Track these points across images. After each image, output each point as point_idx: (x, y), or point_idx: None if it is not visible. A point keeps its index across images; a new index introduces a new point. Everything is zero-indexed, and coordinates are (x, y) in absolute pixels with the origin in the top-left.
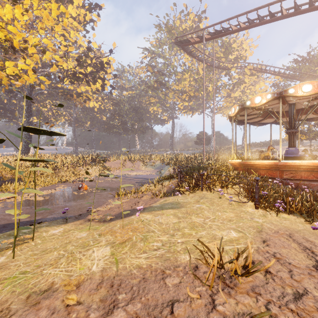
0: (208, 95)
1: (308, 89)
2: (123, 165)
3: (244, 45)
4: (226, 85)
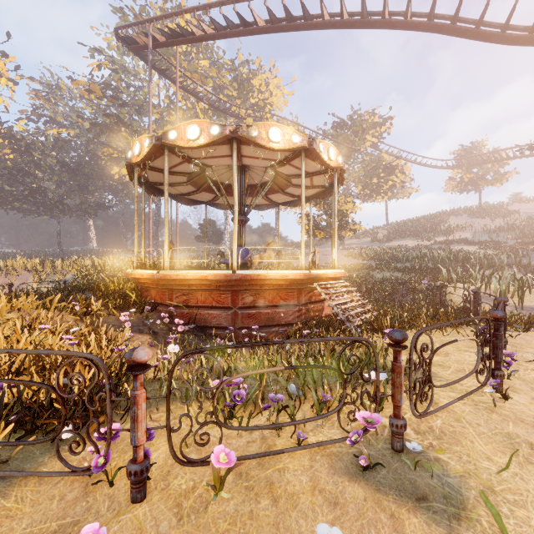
0: None
1: (194, 135)
2: None
3: (272, 87)
4: None
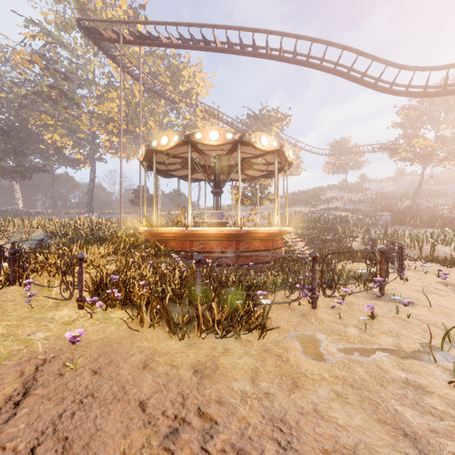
0: (150, 133)
1: (215, 137)
2: None
3: (198, 79)
4: (174, 124)
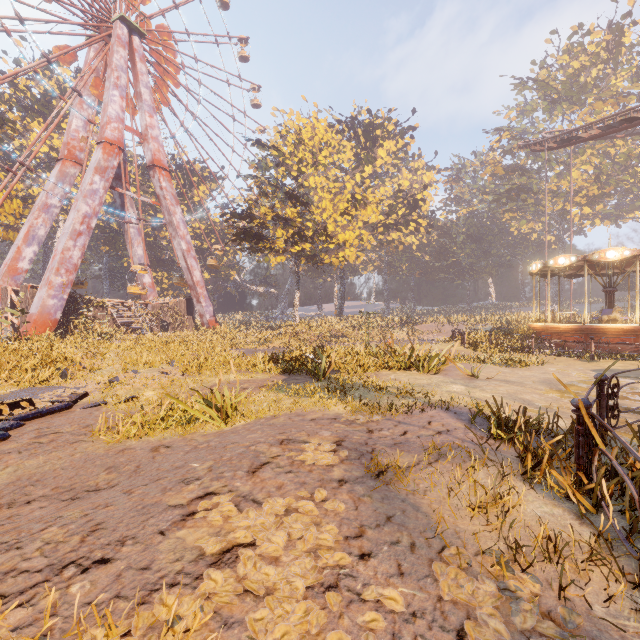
0: None
1: (562, 262)
2: (440, 329)
3: None
4: None
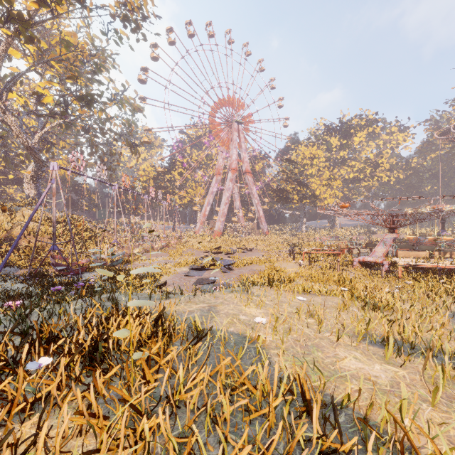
0: None
1: (409, 211)
2: None
3: None
4: None
